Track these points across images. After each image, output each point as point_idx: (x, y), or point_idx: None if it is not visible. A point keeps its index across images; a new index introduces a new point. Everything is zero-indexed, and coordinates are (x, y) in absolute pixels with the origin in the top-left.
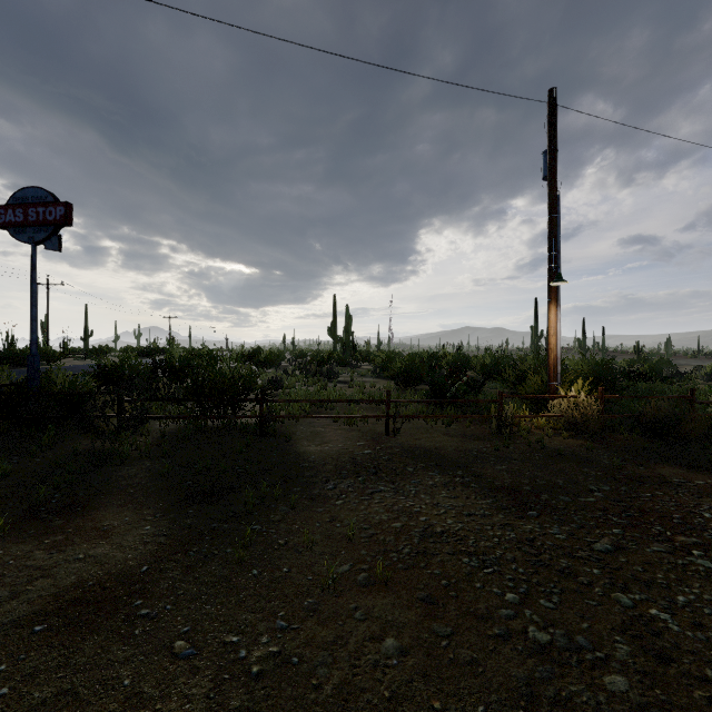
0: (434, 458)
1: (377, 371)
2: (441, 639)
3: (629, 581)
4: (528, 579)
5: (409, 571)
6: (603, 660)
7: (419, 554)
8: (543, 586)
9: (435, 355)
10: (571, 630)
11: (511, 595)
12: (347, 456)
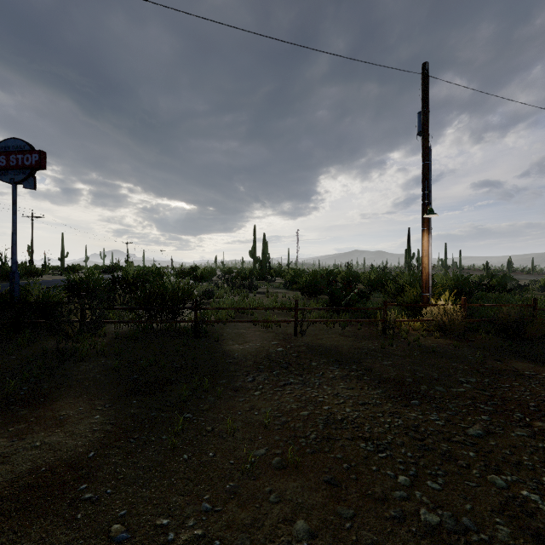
0: (333, 355)
1: (287, 284)
2: (344, 521)
3: (500, 463)
4: (416, 462)
5: (316, 455)
6: (487, 541)
7: (324, 440)
8: (429, 469)
9: (332, 272)
10: (456, 511)
11: (402, 478)
12: (264, 353)
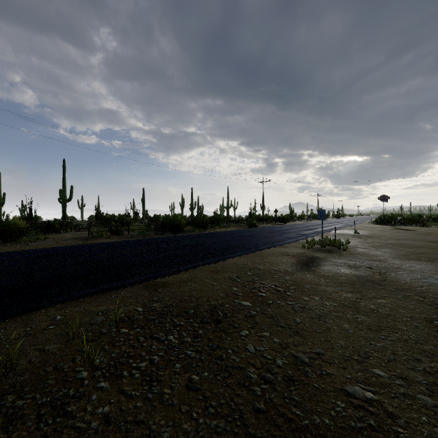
0: None
1: None
2: None
3: None
4: None
5: None
6: None
7: None
8: None
9: None
10: None
11: None
12: None
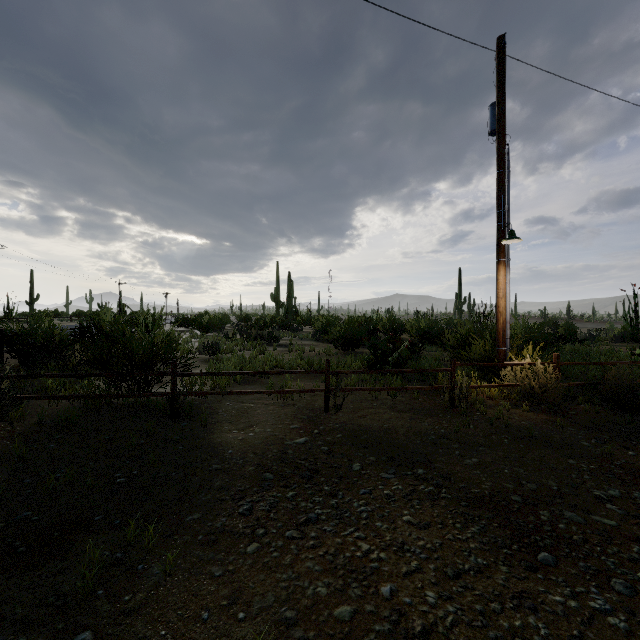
0: (385, 447)
1: (317, 334)
2: None
3: None
4: None
5: None
6: None
7: None
8: None
9: (371, 319)
10: None
11: None
12: (276, 448)
